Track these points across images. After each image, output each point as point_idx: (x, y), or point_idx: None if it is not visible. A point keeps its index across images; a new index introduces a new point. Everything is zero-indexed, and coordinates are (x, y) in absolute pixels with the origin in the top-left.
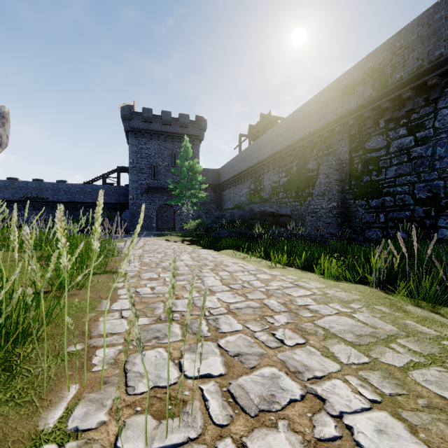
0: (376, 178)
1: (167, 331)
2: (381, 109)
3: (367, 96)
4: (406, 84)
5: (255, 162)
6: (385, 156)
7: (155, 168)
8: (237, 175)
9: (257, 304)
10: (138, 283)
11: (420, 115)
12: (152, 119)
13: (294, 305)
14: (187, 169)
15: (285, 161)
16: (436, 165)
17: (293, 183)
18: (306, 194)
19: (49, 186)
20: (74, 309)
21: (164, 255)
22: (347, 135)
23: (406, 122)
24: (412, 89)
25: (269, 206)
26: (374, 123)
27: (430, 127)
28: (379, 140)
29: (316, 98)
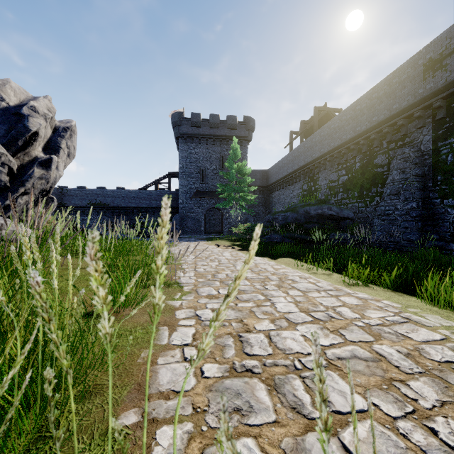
0: None
1: (250, 397)
2: None
3: None
4: None
5: (308, 160)
6: None
7: (203, 172)
8: (288, 175)
9: (365, 352)
10: (196, 302)
11: None
12: (201, 123)
13: (429, 360)
14: (235, 171)
15: (346, 157)
16: None
17: (356, 182)
18: (373, 193)
19: (110, 193)
20: (128, 348)
21: (219, 264)
22: (431, 120)
23: None
24: None
25: (328, 208)
26: None
27: None
28: None
29: (386, 80)
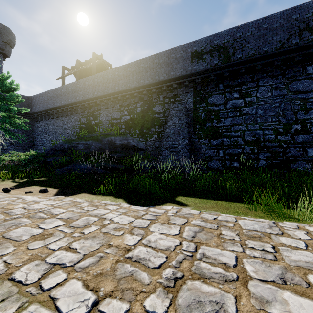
0: (217, 124)
1: None
2: (220, 77)
3: (214, 64)
4: (243, 63)
5: (89, 96)
6: (223, 110)
7: None
8: (62, 106)
9: None
10: None
11: (248, 87)
12: None
13: None
14: None
15: (129, 101)
16: (258, 120)
17: (137, 122)
18: (152, 132)
19: None
20: None
21: None
22: (192, 90)
23: (238, 90)
24: (245, 68)
25: (132, 140)
26: (215, 85)
27: (254, 96)
28: (219, 98)
29: (166, 53)
